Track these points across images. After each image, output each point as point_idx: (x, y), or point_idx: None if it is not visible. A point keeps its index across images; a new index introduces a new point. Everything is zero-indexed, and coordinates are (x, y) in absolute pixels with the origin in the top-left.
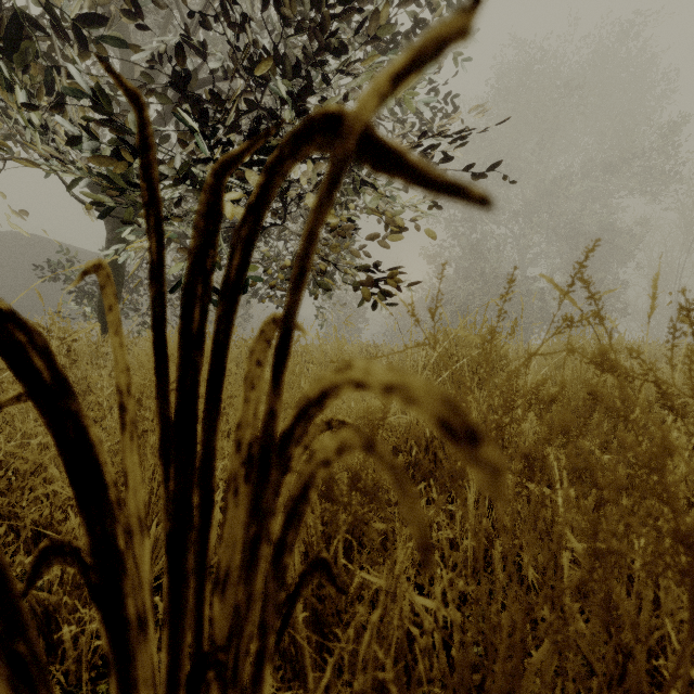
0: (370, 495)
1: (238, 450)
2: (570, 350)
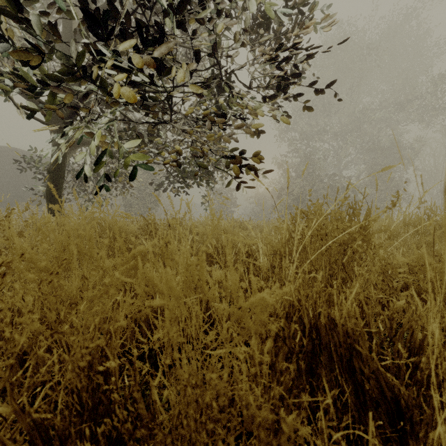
0: None
1: None
2: None
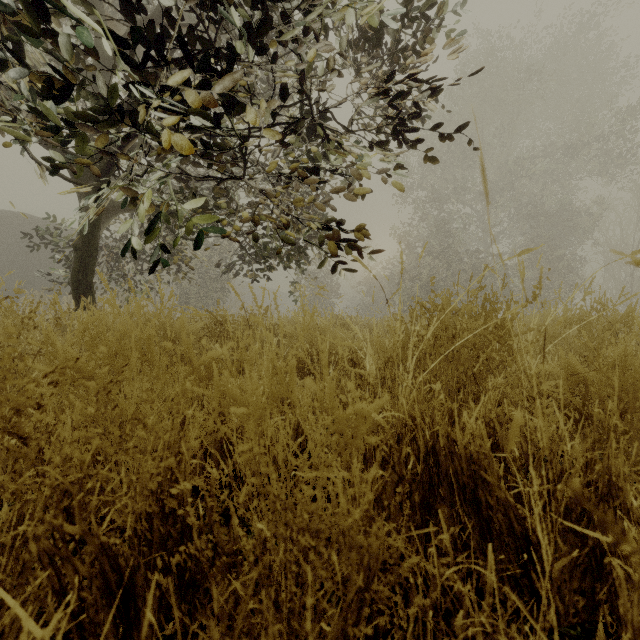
0: None
1: None
2: None
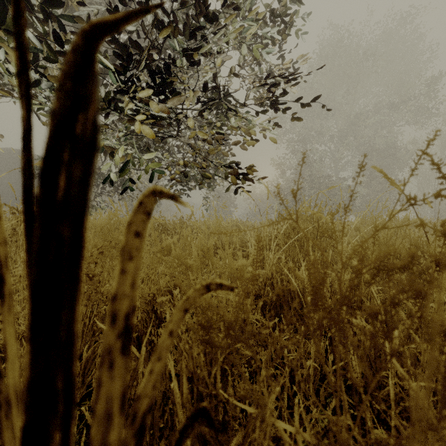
0: (242, 342)
1: (113, 325)
2: (421, 224)
